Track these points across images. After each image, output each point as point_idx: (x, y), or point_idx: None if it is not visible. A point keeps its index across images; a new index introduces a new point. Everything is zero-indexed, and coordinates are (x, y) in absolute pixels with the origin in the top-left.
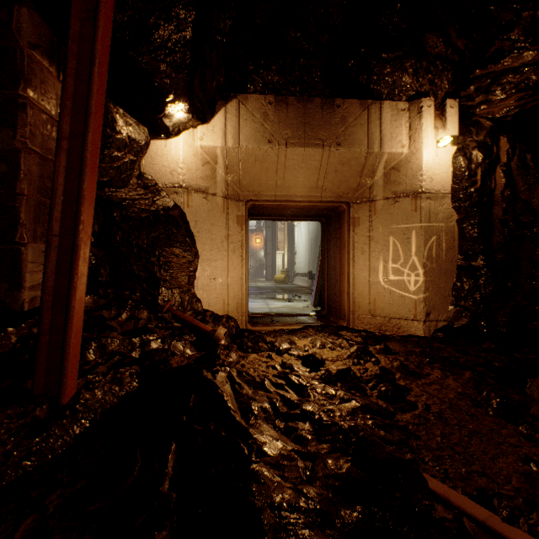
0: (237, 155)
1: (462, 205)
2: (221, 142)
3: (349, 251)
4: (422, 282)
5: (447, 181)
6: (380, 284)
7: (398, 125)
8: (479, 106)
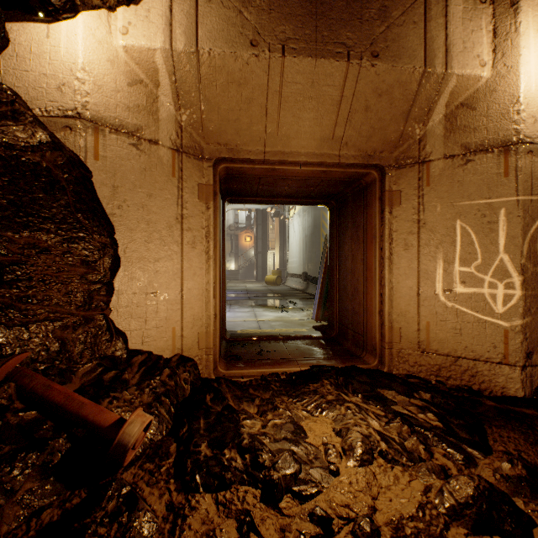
0: (193, 69)
1: None
2: (163, 40)
3: (382, 245)
4: (519, 298)
5: None
6: (438, 299)
7: (476, 28)
8: None
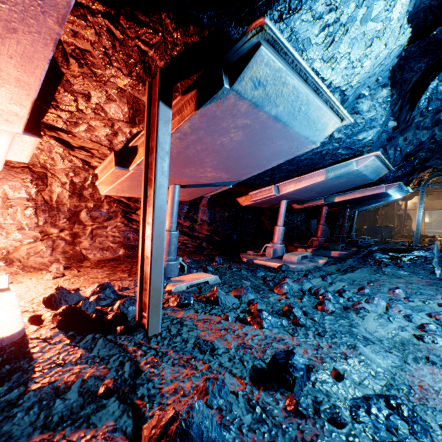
0: None
1: None
2: (417, 201)
3: None
4: None
5: None
6: None
7: None
8: None
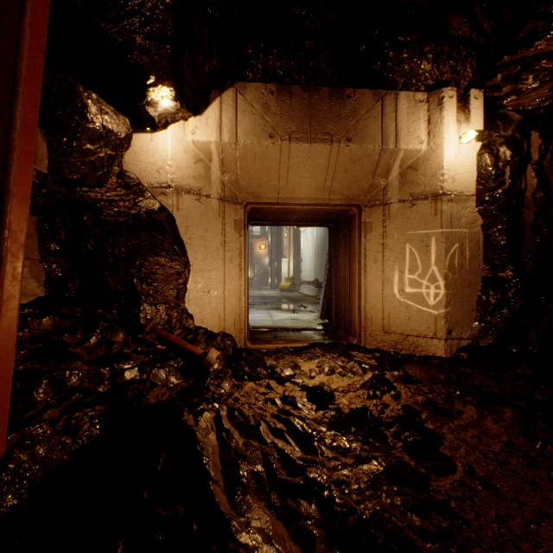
0: (234, 151)
1: (488, 208)
2: (216, 137)
3: (360, 260)
4: (443, 295)
5: (471, 181)
6: (395, 297)
7: (416, 119)
8: (507, 97)
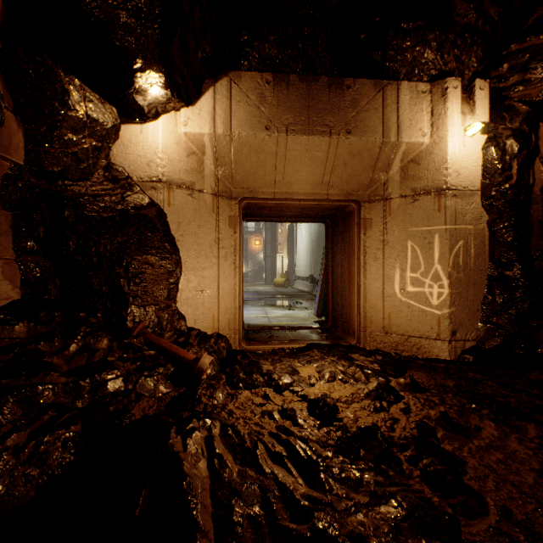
0: (228, 144)
1: (495, 203)
2: (209, 128)
3: (359, 257)
4: (447, 295)
5: (476, 176)
6: (396, 296)
7: (419, 110)
8: (514, 88)
